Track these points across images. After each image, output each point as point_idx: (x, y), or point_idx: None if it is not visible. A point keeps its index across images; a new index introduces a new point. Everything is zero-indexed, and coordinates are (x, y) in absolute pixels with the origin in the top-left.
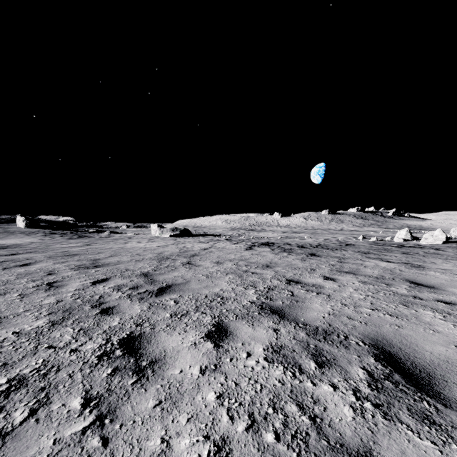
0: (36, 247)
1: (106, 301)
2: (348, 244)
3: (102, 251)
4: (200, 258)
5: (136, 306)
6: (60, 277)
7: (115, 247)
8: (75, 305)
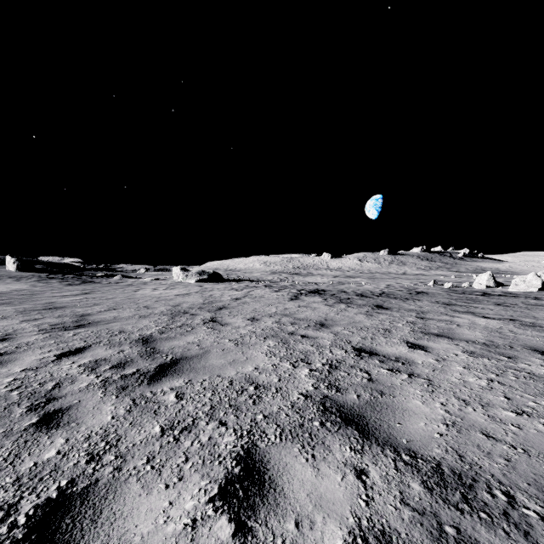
0: (17, 296)
1: (61, 395)
2: (419, 292)
3: (100, 302)
4: (229, 313)
5: (108, 407)
6: (14, 345)
7: (120, 296)
8: (1, 406)
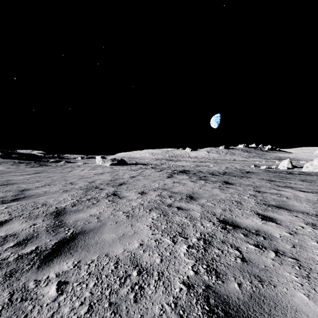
0: None
1: None
2: (248, 172)
3: (41, 180)
4: (126, 188)
5: None
6: None
7: (57, 175)
8: None
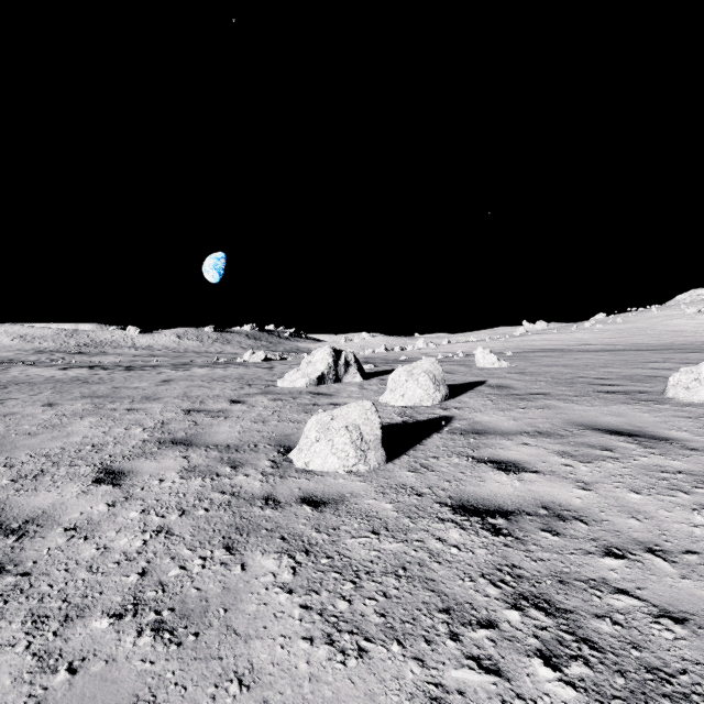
0: None
1: None
2: (186, 364)
3: None
4: None
5: None
6: None
7: None
8: None
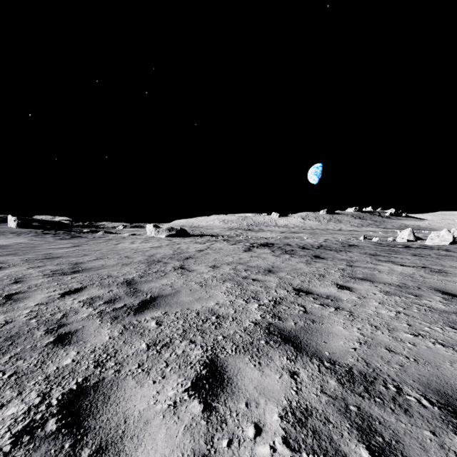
0: (20, 248)
1: (69, 322)
2: (351, 245)
3: (88, 253)
4: (194, 262)
5: (105, 330)
6: (26, 286)
7: (104, 248)
8: (25, 330)
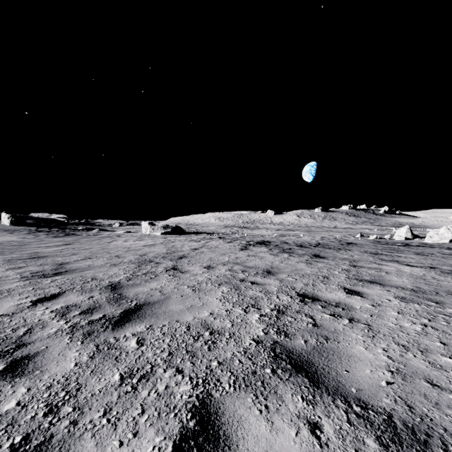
0: (7, 247)
1: (30, 341)
2: (349, 243)
3: (78, 252)
4: (188, 261)
5: (72, 353)
6: None
7: (96, 247)
8: None
